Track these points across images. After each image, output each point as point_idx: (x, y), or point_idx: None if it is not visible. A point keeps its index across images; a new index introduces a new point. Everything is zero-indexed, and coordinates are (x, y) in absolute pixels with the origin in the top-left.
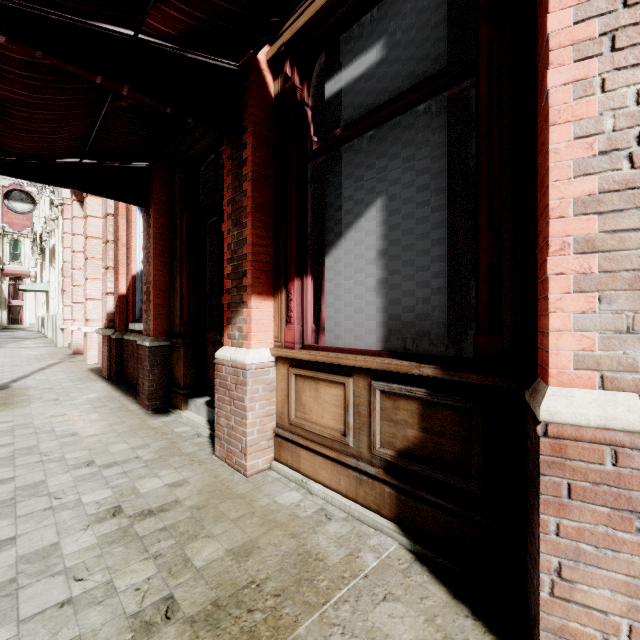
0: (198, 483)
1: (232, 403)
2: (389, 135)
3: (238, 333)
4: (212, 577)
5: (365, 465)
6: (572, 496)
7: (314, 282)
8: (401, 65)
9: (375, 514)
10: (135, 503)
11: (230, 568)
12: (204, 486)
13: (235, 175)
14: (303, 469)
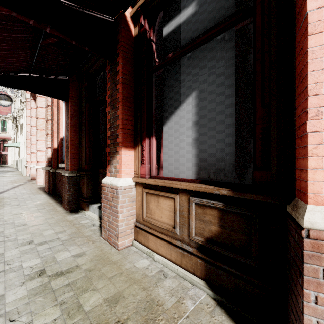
0: (91, 254)
1: (111, 208)
2: (200, 55)
3: (114, 169)
4: (94, 318)
5: (186, 246)
6: None
7: (157, 140)
8: (207, 14)
9: (192, 275)
10: (53, 267)
11: (105, 311)
12: (94, 256)
13: (112, 81)
14: (150, 246)
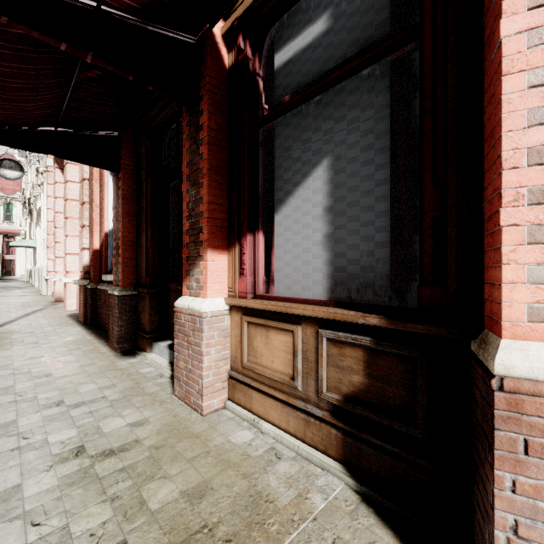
0: (158, 422)
1: (190, 348)
2: (335, 99)
3: (195, 284)
4: (166, 521)
5: (312, 408)
6: (529, 452)
7: (265, 237)
8: (346, 33)
9: (322, 454)
10: (98, 443)
11: (184, 511)
12: (163, 425)
13: (193, 140)
14: (255, 409)
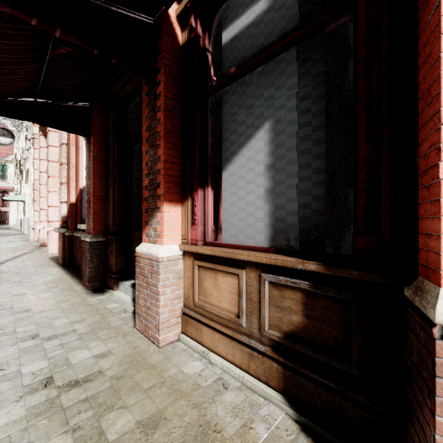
0: (120, 354)
1: (148, 288)
2: (275, 69)
3: (153, 232)
4: None
5: (256, 343)
6: None
7: (214, 192)
8: (286, 10)
9: (264, 385)
10: (65, 374)
11: (138, 441)
12: (124, 357)
13: (151, 107)
14: (205, 342)
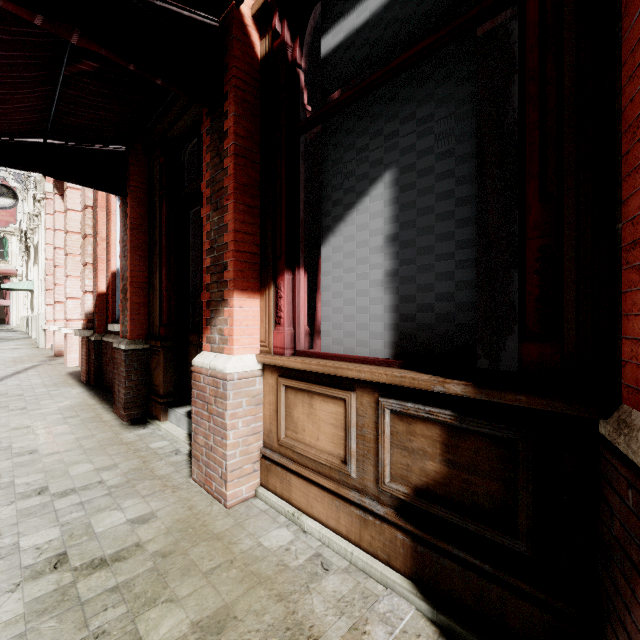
0: (168, 518)
1: (211, 419)
2: (400, 92)
3: (218, 336)
4: None
5: (371, 502)
6: None
7: (308, 277)
8: (416, 3)
9: (384, 565)
10: (85, 548)
11: None
12: (175, 522)
13: (215, 151)
14: (294, 500)
